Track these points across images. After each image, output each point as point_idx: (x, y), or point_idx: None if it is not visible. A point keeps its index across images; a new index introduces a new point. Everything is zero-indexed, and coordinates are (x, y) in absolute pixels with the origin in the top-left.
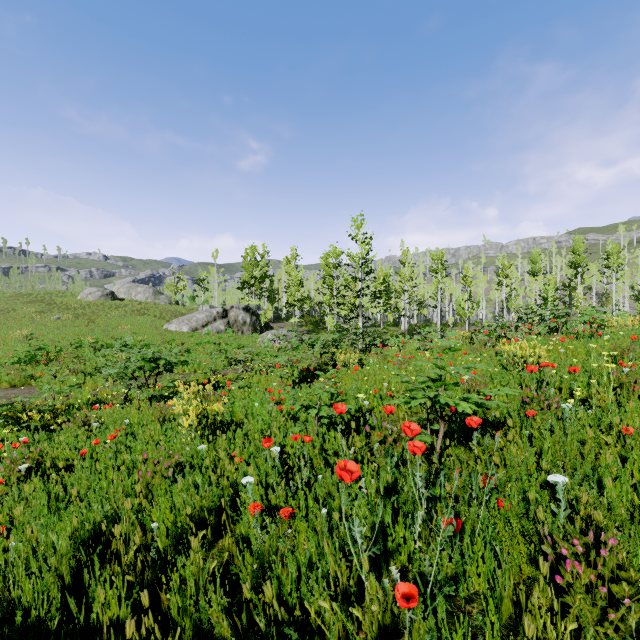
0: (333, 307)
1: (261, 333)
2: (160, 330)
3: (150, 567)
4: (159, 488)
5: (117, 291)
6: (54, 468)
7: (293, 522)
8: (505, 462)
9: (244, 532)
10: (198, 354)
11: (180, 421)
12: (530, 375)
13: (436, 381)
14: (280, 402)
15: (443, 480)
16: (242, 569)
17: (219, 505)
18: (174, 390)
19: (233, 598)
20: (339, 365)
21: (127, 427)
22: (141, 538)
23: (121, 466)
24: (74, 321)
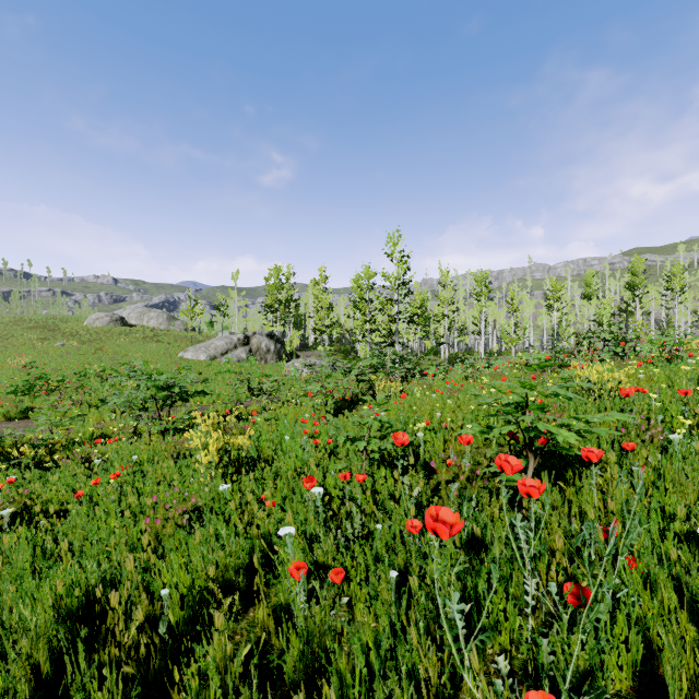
0: (366, 334)
1: (286, 362)
2: (175, 358)
3: (158, 651)
4: (172, 539)
5: (127, 316)
6: (45, 513)
7: (347, 587)
8: (604, 507)
9: (283, 600)
10: (217, 384)
11: (198, 457)
12: (611, 403)
13: (517, 406)
14: (313, 436)
15: (543, 531)
16: (286, 659)
17: (248, 562)
18: (190, 423)
19: (272, 696)
20: (378, 395)
21: (135, 465)
22: (147, 608)
23: (125, 511)
24: (79, 348)
